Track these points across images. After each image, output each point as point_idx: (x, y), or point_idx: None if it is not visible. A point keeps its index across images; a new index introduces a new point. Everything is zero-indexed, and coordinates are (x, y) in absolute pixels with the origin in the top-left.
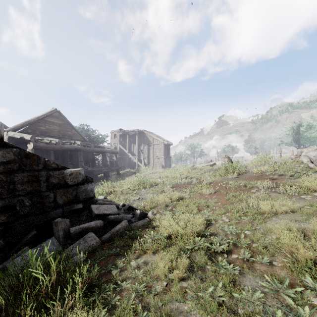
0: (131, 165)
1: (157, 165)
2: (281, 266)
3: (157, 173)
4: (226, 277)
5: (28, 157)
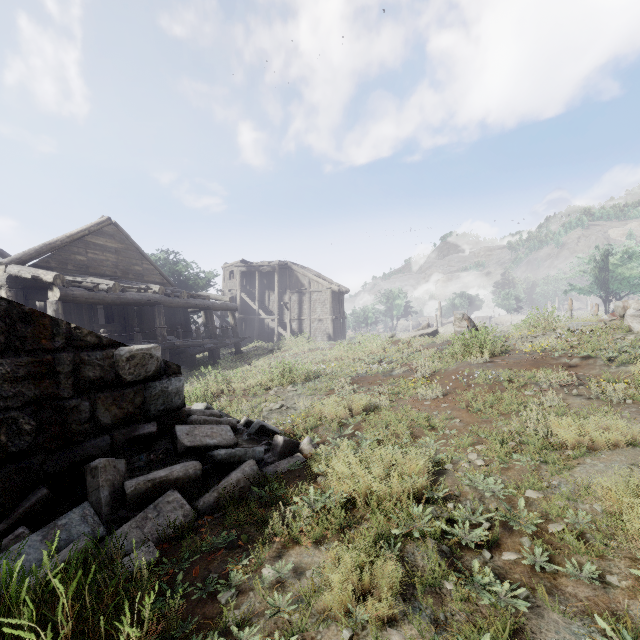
0: (264, 333)
1: (317, 333)
2: (627, 587)
3: (319, 351)
4: (498, 619)
5: (30, 320)
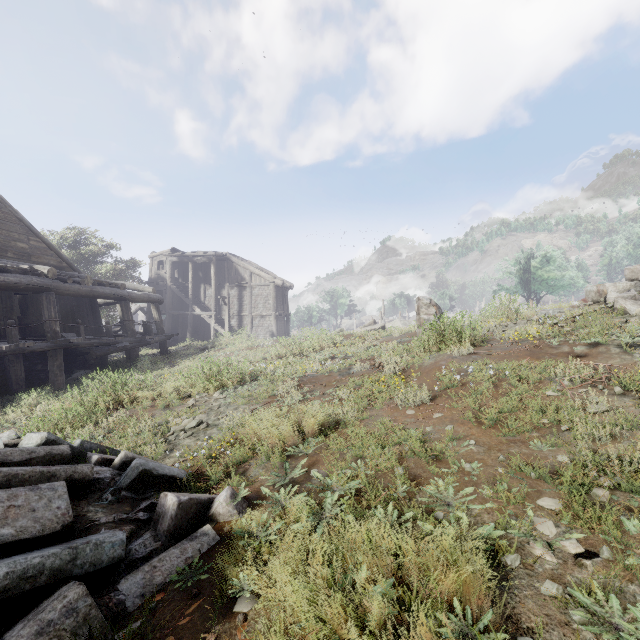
0: (199, 332)
1: (259, 331)
2: None
3: (259, 349)
4: None
5: None
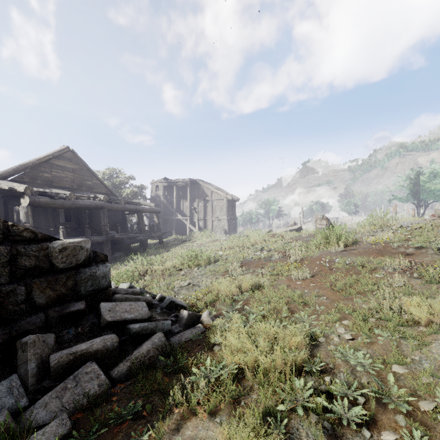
0: (179, 229)
1: (217, 229)
2: None
3: (218, 242)
4: None
5: None
